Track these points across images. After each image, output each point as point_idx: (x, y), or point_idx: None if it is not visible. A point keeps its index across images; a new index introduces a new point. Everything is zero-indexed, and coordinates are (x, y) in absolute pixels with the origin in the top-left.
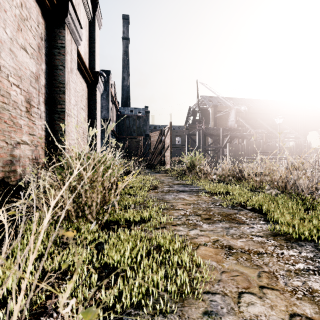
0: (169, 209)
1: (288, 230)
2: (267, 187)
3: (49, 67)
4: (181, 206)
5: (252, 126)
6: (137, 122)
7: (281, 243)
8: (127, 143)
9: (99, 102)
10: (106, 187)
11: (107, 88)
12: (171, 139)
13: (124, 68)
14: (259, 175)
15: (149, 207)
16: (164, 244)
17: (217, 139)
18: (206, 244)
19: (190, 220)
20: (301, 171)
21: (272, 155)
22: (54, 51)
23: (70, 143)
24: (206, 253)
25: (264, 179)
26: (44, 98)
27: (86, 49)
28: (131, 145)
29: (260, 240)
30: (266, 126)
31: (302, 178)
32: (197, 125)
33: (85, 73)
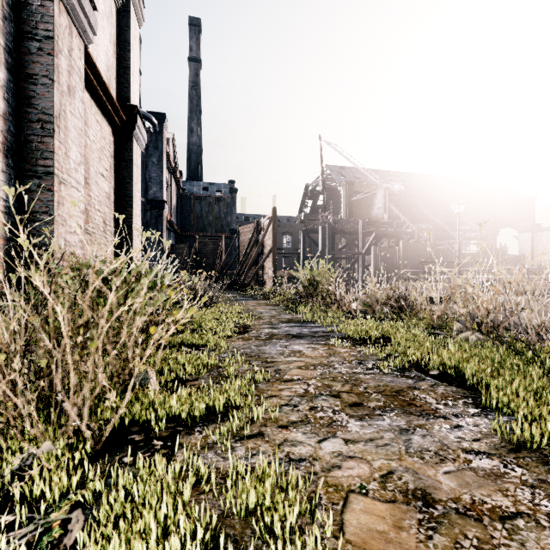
0: (271, 380)
1: (544, 436)
2: (456, 326)
3: (16, 78)
4: (297, 373)
5: (410, 218)
6: (215, 208)
7: (540, 476)
8: (197, 245)
9: (139, 166)
10: (121, 340)
11: (159, 145)
12: (275, 238)
13: (191, 113)
14: (438, 303)
15: (229, 376)
16: (259, 506)
17: (353, 240)
18: (366, 487)
19: (319, 409)
20: (523, 297)
21: (446, 267)
22: (28, 46)
23: (68, 240)
24: (371, 525)
25: (450, 311)
26: (2, 141)
27: (110, 60)
28: (203, 249)
29: (488, 466)
30: (434, 219)
31: (527, 310)
32: (320, 214)
33: (108, 105)
